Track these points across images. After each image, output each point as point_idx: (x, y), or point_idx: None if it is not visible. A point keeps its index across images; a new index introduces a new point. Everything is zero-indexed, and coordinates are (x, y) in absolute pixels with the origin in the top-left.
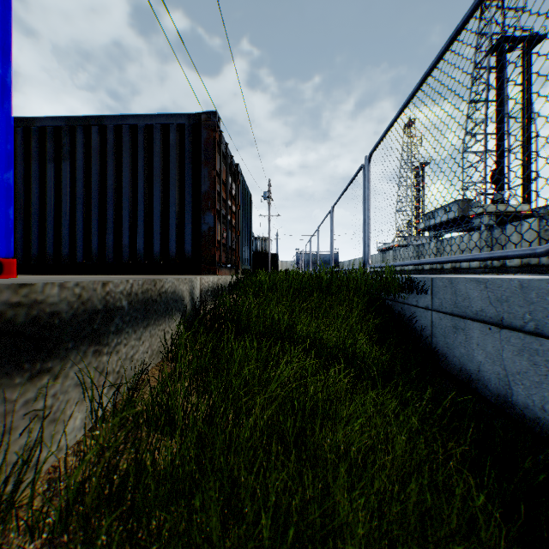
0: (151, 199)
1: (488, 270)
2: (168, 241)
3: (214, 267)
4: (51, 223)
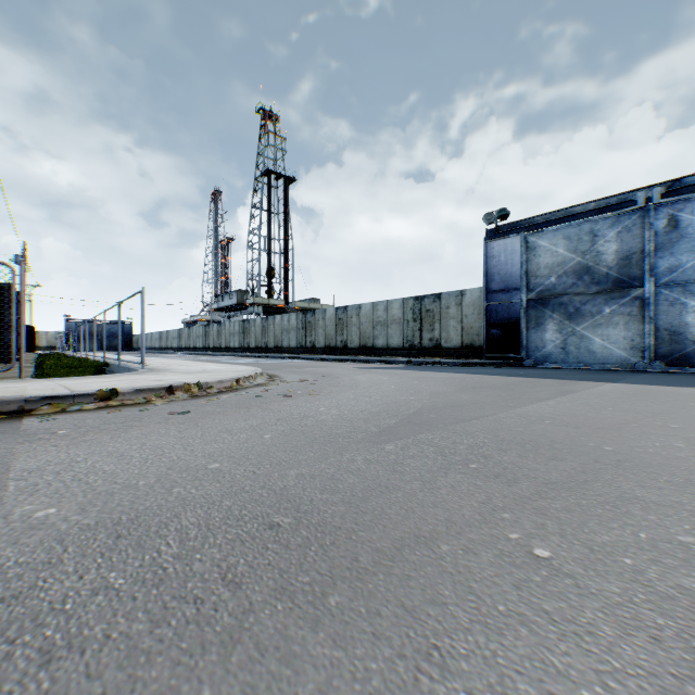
0: None
1: (243, 350)
2: None
3: None
4: None
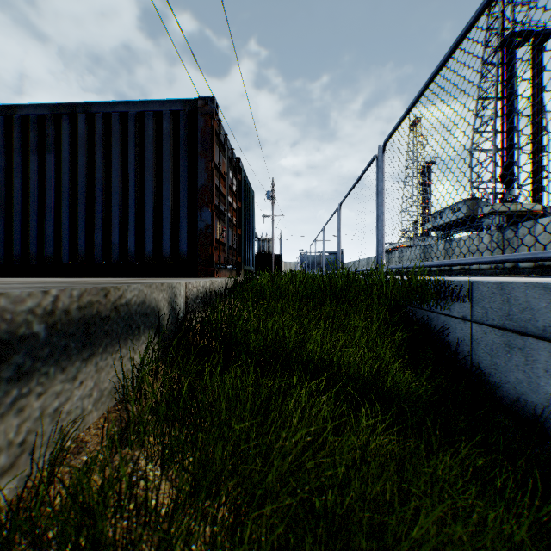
0: (143, 194)
1: (499, 271)
2: (161, 240)
3: (211, 268)
4: (34, 220)
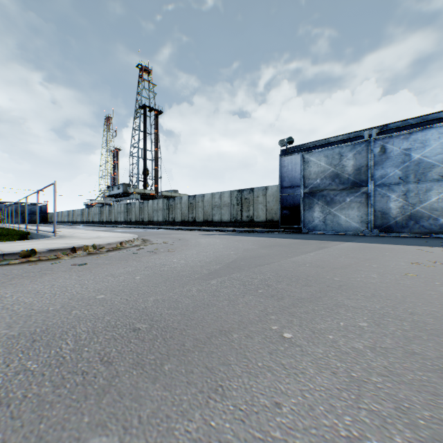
0: None
1: (127, 223)
2: None
3: None
4: None
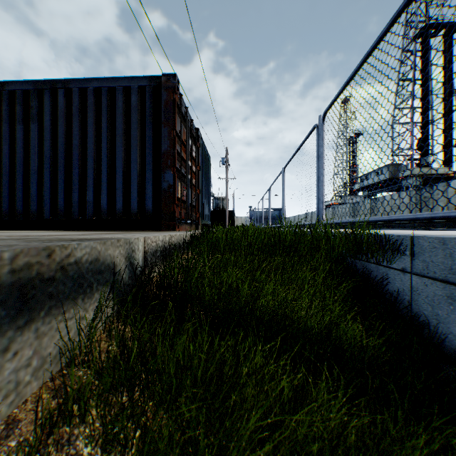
0: (114, 158)
1: (417, 225)
2: (130, 198)
3: (173, 223)
4: (20, 181)
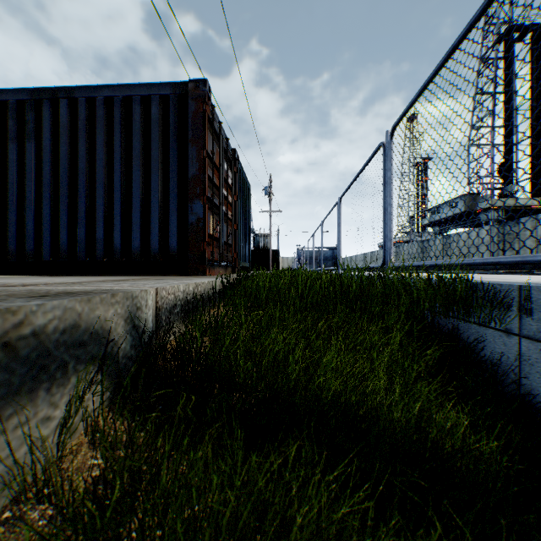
0: (129, 185)
1: (499, 267)
2: (149, 235)
3: (203, 265)
4: (13, 214)
